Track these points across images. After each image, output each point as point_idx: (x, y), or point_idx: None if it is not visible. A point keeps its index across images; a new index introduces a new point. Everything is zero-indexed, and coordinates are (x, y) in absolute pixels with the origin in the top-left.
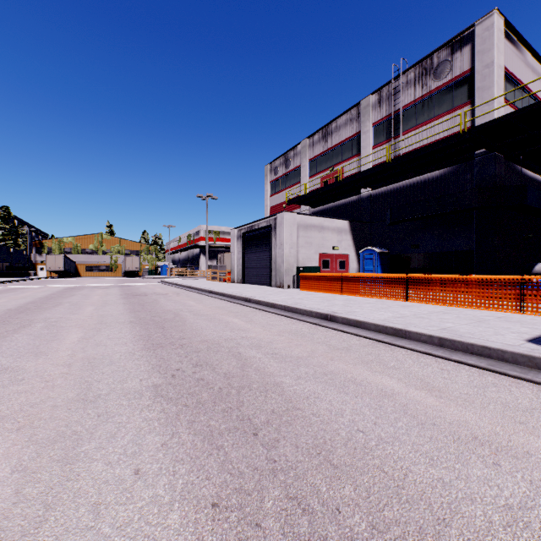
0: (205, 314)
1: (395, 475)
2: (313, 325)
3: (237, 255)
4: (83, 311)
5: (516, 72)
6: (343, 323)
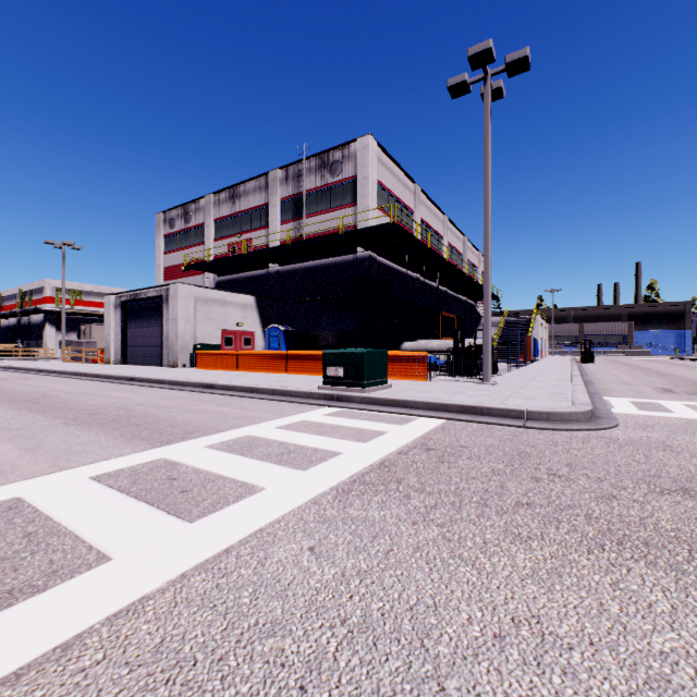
0: (82, 392)
1: (201, 425)
2: (196, 392)
3: (115, 329)
4: None
5: (389, 186)
6: (220, 389)
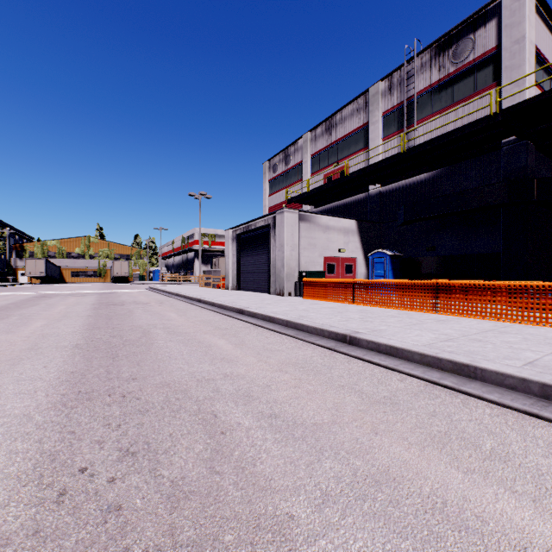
0: (183, 333)
1: None
2: (326, 350)
3: (231, 259)
4: (25, 328)
5: (545, 52)
6: (369, 348)
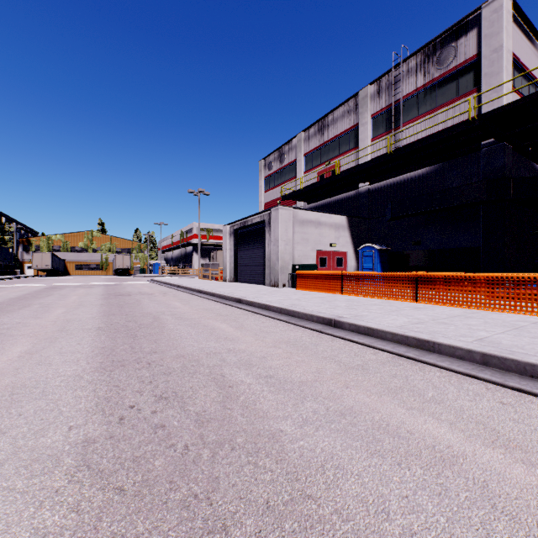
0: (189, 318)
1: None
2: (314, 331)
3: (229, 253)
4: (49, 314)
5: (523, 59)
6: (351, 330)
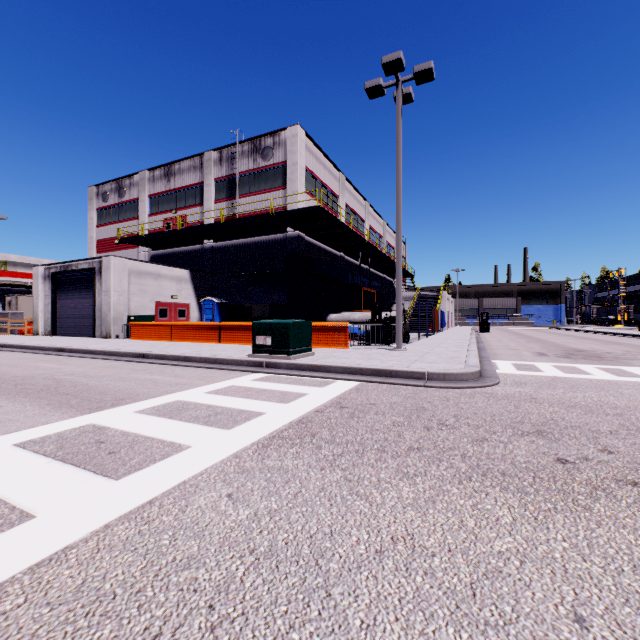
0: (7, 364)
1: (132, 392)
2: (128, 362)
3: (43, 300)
4: None
5: (316, 172)
6: (154, 358)
